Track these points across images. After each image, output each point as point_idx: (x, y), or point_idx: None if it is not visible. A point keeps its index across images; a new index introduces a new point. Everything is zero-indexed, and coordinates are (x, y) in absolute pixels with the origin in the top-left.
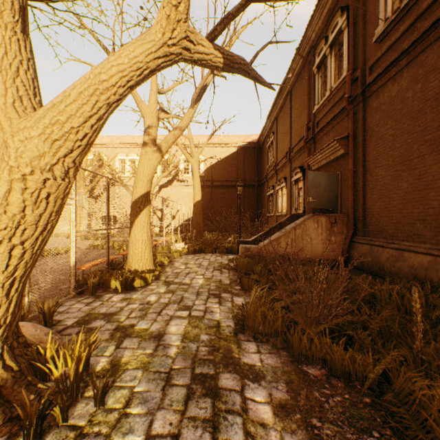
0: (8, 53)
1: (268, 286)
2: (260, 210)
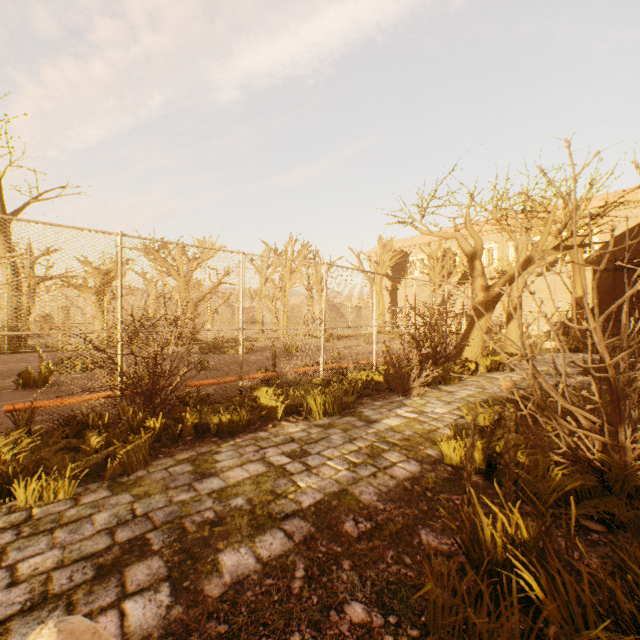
0: (478, 267)
1: None
2: None
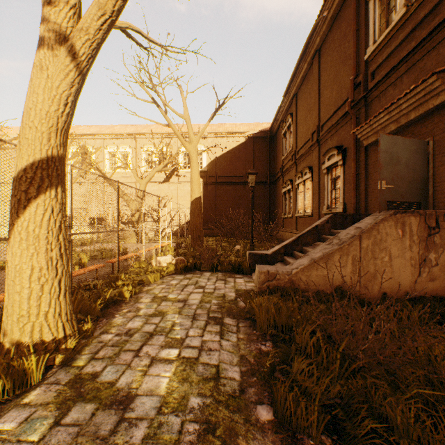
0: None
1: (370, 440)
2: (272, 210)
